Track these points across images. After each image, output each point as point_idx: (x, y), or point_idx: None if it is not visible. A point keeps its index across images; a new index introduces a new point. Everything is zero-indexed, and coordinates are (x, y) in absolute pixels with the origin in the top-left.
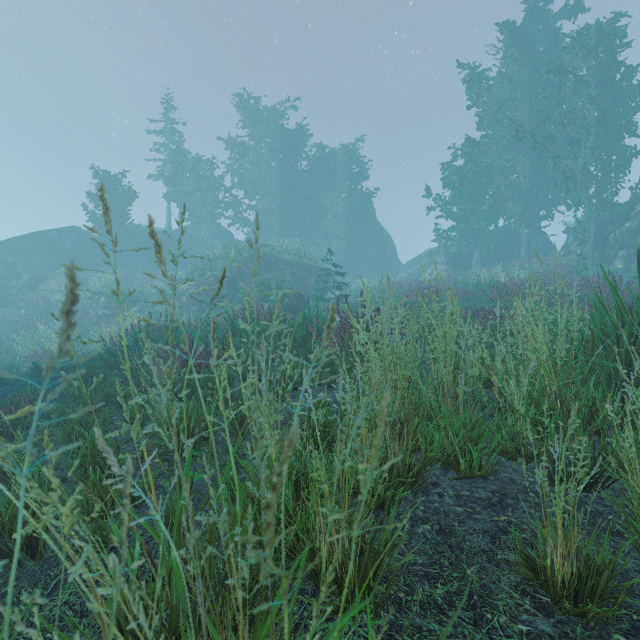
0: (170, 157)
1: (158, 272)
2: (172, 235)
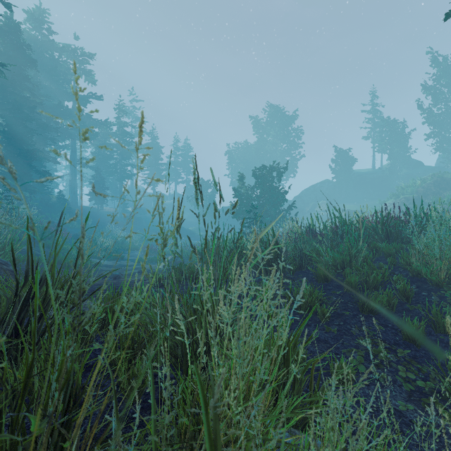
0: (374, 126)
1: (368, 196)
2: (376, 173)
